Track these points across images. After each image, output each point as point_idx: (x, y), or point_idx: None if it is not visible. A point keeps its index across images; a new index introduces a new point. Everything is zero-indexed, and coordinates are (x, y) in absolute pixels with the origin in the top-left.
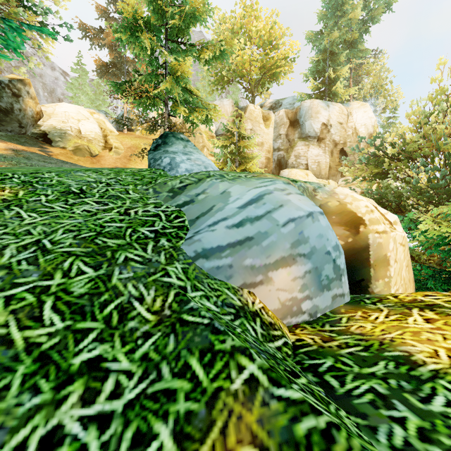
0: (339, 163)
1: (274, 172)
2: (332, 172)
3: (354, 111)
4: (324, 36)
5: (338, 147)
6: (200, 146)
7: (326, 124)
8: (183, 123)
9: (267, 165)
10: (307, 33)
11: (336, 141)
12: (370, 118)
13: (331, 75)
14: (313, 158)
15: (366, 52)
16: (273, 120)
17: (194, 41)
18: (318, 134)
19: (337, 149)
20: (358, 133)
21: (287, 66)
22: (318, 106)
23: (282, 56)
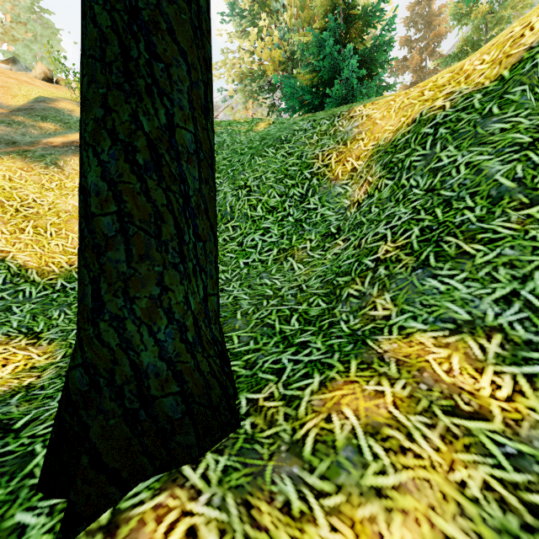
0: None
1: None
2: None
3: None
4: None
5: None
6: None
7: None
8: None
9: None
10: None
11: None
12: None
13: None
14: None
15: None
16: None
17: None
18: None
19: None
20: None
21: None
22: None
23: None
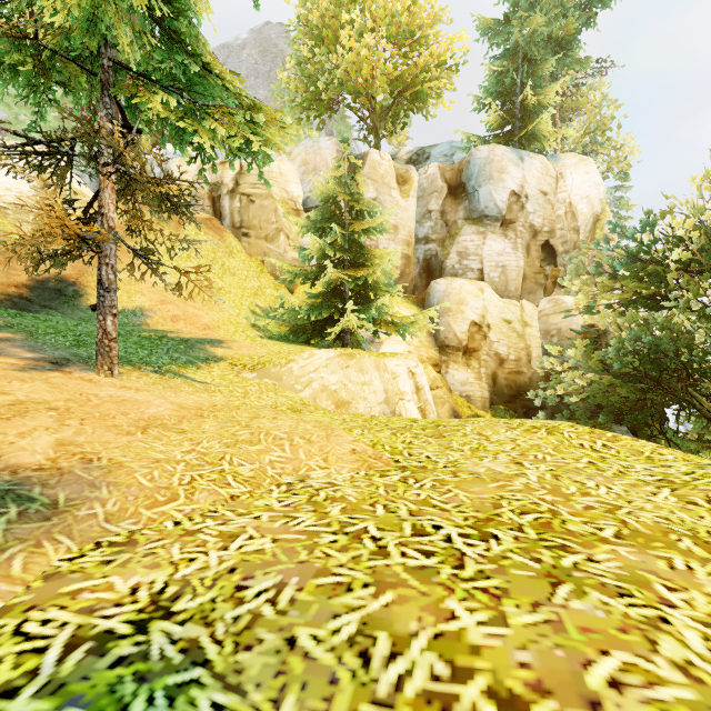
0: (540, 268)
1: (418, 283)
2: (529, 285)
3: (568, 171)
4: (512, 26)
5: (539, 239)
6: (272, 230)
7: (518, 193)
8: (236, 182)
9: (405, 269)
10: (481, 18)
11: (536, 226)
12: (596, 184)
13: (528, 98)
14: (494, 258)
15: (586, 63)
16: (415, 184)
17: (269, 41)
18: (503, 213)
19: (537, 241)
20: (575, 213)
21: (441, 82)
22: (504, 159)
23: (433, 60)
